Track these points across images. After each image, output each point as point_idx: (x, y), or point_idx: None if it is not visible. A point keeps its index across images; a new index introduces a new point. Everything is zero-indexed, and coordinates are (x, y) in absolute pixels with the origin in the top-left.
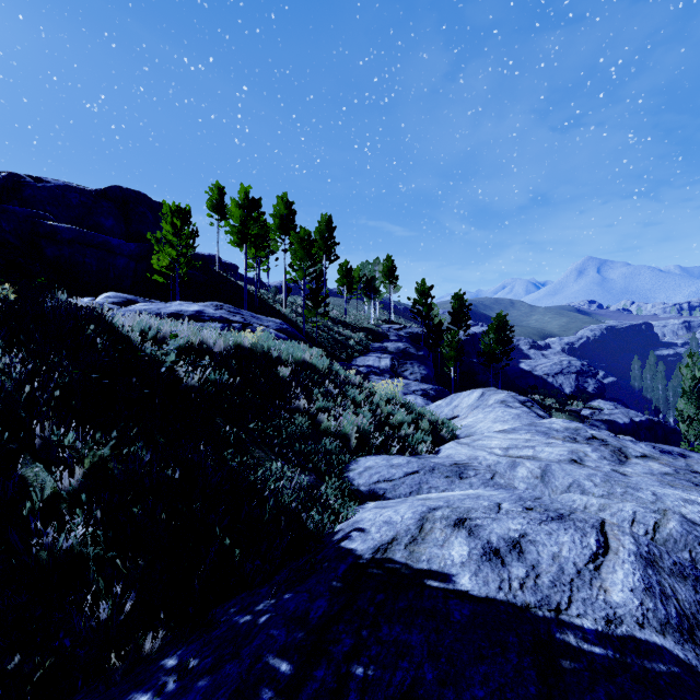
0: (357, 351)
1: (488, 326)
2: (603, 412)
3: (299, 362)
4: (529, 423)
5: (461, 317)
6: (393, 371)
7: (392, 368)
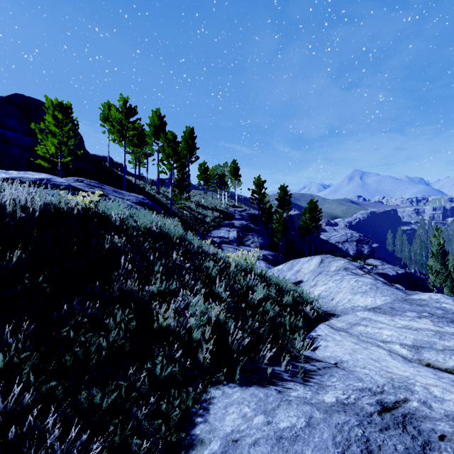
0: (212, 226)
1: (305, 208)
2: (378, 268)
3: (145, 232)
4: (406, 300)
5: (285, 203)
6: (239, 240)
7: (238, 238)
